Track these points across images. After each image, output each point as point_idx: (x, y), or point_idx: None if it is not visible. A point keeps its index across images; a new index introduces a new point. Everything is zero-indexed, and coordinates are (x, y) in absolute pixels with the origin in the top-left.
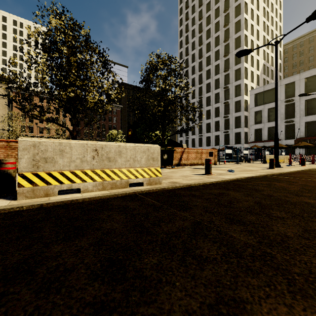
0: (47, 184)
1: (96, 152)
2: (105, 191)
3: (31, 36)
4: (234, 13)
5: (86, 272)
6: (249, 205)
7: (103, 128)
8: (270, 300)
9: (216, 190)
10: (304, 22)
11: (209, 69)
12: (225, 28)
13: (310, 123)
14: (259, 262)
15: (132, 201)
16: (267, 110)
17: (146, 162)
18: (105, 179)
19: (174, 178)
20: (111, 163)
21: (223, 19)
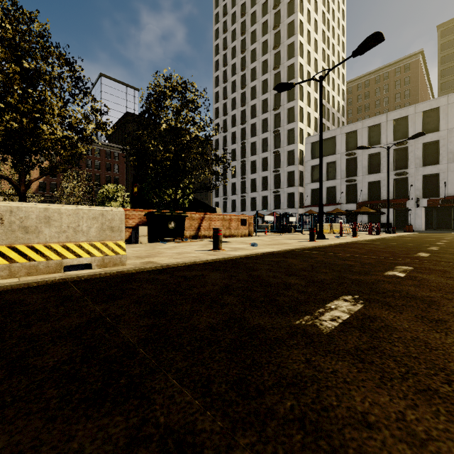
0: None
1: None
2: (12, 279)
3: None
4: (287, 32)
5: None
6: (209, 290)
7: (97, 181)
8: (36, 415)
9: (197, 271)
10: (351, 56)
11: (255, 104)
12: (275, 50)
13: (373, 184)
14: (100, 367)
15: (42, 293)
16: (326, 165)
17: (99, 233)
18: (16, 260)
19: (158, 257)
20: (30, 235)
21: (273, 37)
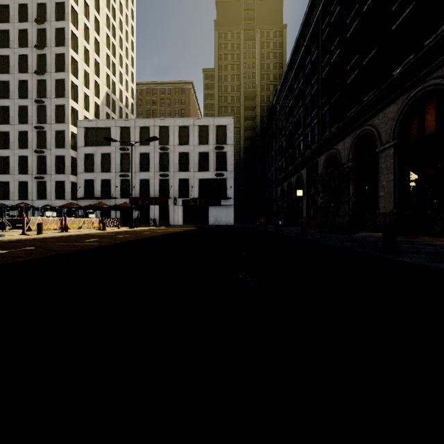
0: None
1: None
2: None
3: None
4: None
5: None
6: None
7: None
8: None
9: None
10: None
11: (8, 55)
12: None
13: (144, 181)
14: None
15: None
16: (100, 155)
17: None
18: None
19: None
20: None
21: None
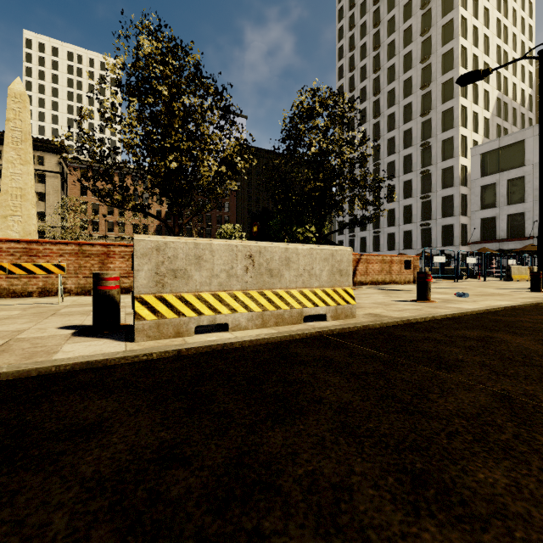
0: (179, 315)
1: (250, 260)
2: (268, 329)
3: (111, 71)
4: (441, 9)
5: (380, 494)
6: None
7: (208, 222)
8: None
9: (467, 331)
10: None
11: (393, 113)
12: (423, 37)
13: None
14: None
15: (329, 349)
16: (506, 182)
17: (329, 277)
18: (267, 308)
19: (367, 308)
20: (273, 279)
21: (420, 20)
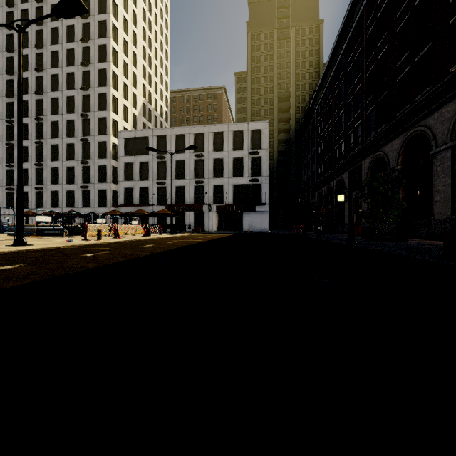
0: None
1: None
2: None
3: None
4: (98, 6)
5: None
6: None
7: None
8: None
9: None
10: (52, 14)
11: (57, 74)
12: (84, 20)
13: (180, 188)
14: None
15: None
16: (139, 164)
17: None
18: None
19: None
20: None
21: None
